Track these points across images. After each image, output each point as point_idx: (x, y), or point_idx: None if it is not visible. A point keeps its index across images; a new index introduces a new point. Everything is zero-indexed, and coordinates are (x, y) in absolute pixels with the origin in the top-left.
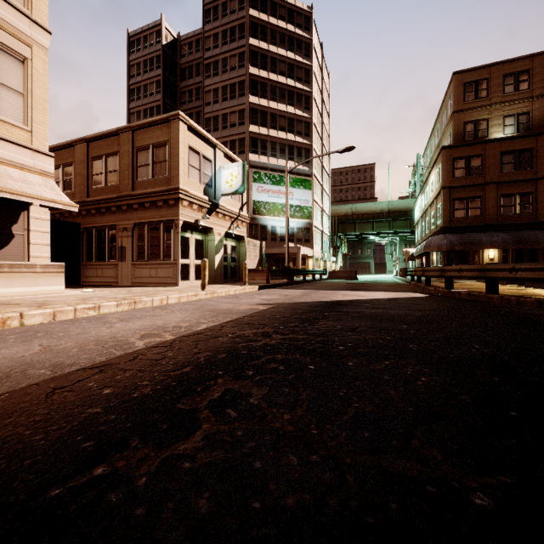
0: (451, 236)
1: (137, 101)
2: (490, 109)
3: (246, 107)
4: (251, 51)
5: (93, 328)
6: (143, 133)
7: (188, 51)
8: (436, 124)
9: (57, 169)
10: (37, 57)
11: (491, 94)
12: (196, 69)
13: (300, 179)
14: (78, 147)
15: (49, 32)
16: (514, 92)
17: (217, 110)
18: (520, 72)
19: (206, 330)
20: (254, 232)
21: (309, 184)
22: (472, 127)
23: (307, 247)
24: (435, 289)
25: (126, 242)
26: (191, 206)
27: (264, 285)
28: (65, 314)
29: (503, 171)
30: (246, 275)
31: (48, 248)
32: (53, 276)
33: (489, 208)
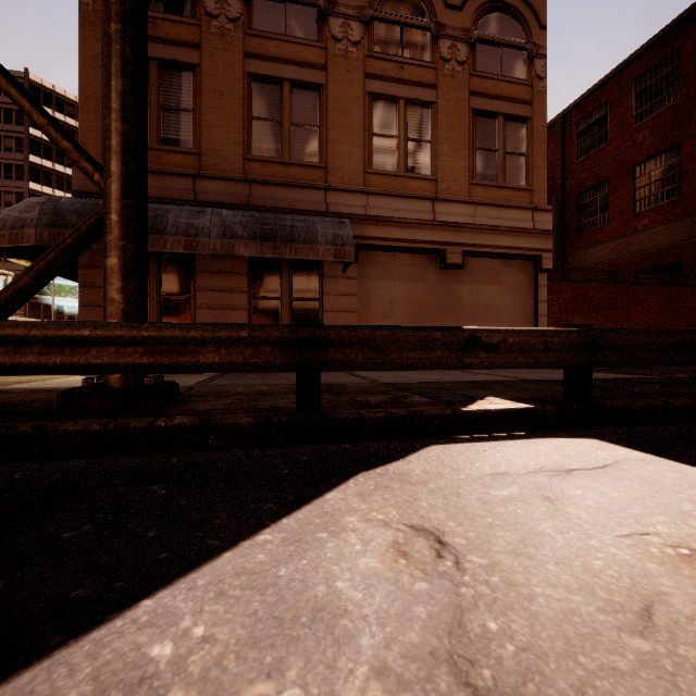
0: None
1: None
2: None
3: (25, 192)
4: (32, 140)
5: None
6: None
7: None
8: None
9: None
10: None
11: None
12: None
13: None
14: None
15: None
16: None
17: None
18: None
19: None
20: (36, 311)
21: None
22: None
23: None
24: None
25: None
26: None
27: None
28: None
29: None
30: None
31: None
32: None
33: None
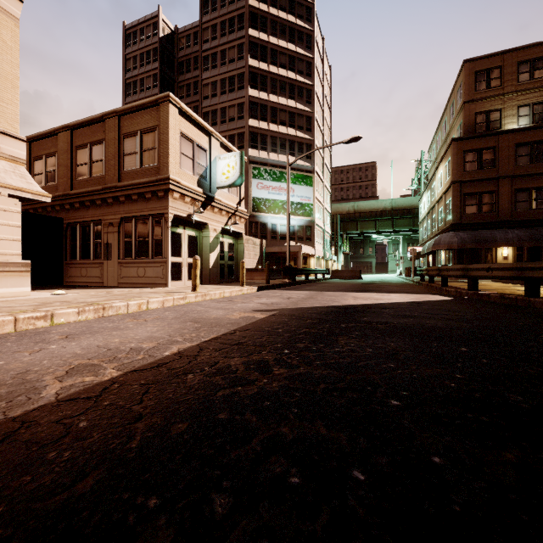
0: (462, 233)
1: (133, 96)
2: (503, 98)
3: (245, 100)
4: (250, 42)
5: (10, 353)
6: (130, 119)
7: (186, 44)
8: (443, 117)
9: (39, 160)
10: (6, 27)
11: (505, 83)
12: (194, 62)
13: (301, 175)
14: (61, 135)
15: (20, 0)
16: (529, 80)
17: (215, 104)
18: (536, 59)
19: (175, 356)
20: (254, 230)
21: (311, 180)
22: (483, 118)
23: (308, 246)
24: (456, 290)
25: (112, 239)
26: (183, 199)
27: (264, 285)
28: (0, 326)
29: (518, 164)
30: (243, 275)
31: (19, 244)
32: (15, 276)
33: (502, 204)
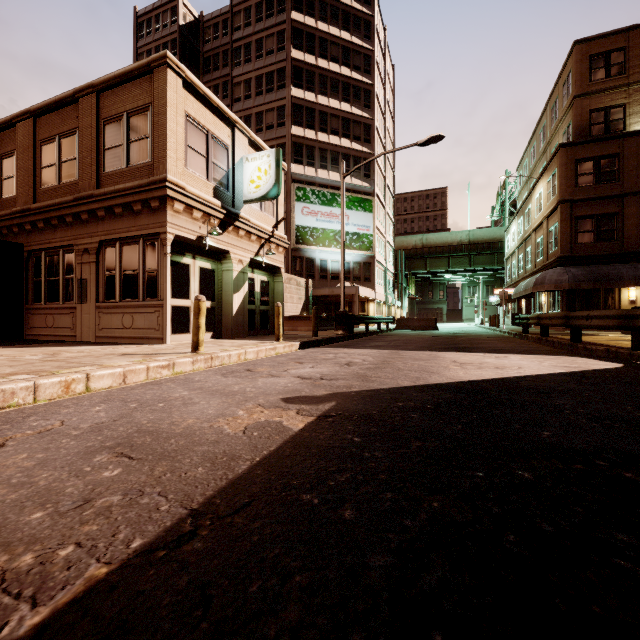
0: (575, 269)
1: None
2: (627, 90)
3: (286, 102)
4: (293, 28)
5: None
6: (113, 96)
7: (213, 35)
8: (541, 122)
9: None
10: None
11: (630, 70)
12: (224, 58)
13: (358, 199)
14: (21, 126)
15: None
16: None
17: (249, 108)
18: None
19: None
20: (298, 267)
21: (370, 204)
22: (601, 116)
23: (367, 288)
24: (608, 349)
25: (87, 272)
26: (190, 213)
27: (309, 340)
28: None
29: None
30: (279, 325)
31: None
32: None
33: (628, 229)
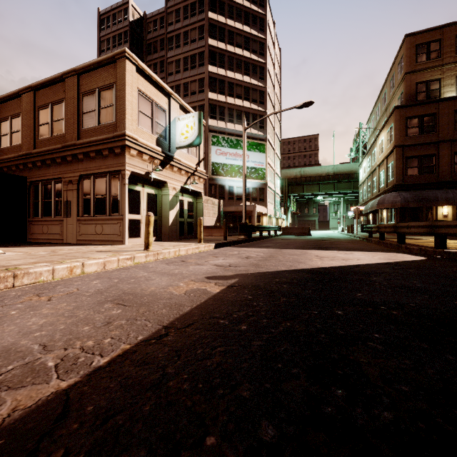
0: (405, 193)
1: None
2: (442, 69)
3: (205, 76)
4: (210, 24)
5: None
6: (88, 77)
7: (153, 28)
8: (383, 90)
9: (5, 121)
10: None
11: (444, 55)
12: (161, 44)
13: (255, 143)
14: (25, 96)
15: None
16: None
17: (178, 80)
18: None
19: None
20: (213, 191)
21: (264, 147)
22: (424, 87)
23: (261, 206)
24: (420, 248)
25: (71, 196)
26: (141, 157)
27: (221, 242)
28: None
29: None
30: (201, 232)
31: None
32: None
33: (442, 166)
